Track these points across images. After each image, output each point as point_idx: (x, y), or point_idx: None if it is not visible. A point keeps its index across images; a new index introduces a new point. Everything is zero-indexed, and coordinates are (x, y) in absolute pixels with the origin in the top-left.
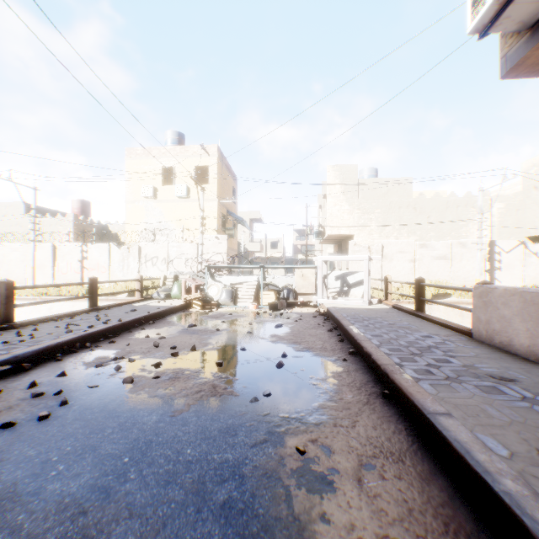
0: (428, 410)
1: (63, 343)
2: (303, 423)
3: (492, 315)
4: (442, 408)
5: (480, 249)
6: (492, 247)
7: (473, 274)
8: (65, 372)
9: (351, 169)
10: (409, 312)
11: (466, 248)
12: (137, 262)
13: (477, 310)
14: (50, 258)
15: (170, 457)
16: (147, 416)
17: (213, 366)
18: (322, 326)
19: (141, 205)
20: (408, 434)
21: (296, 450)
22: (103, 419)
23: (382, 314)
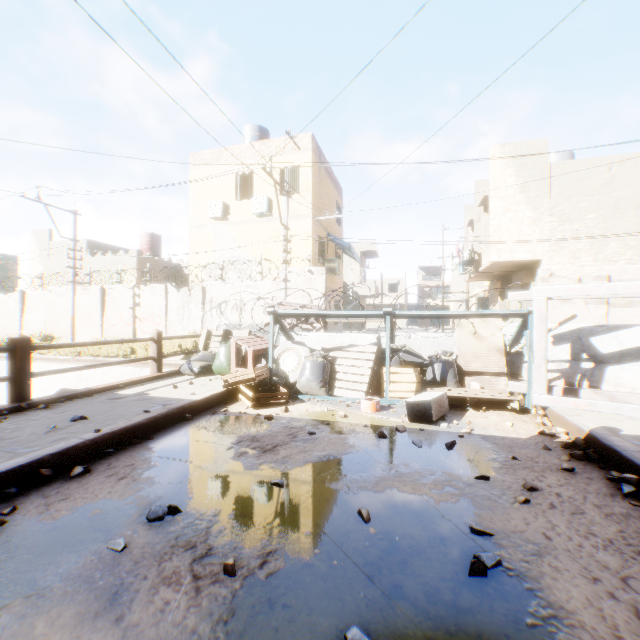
0: None
1: None
2: None
3: None
4: None
5: None
6: None
7: None
8: None
9: (536, 148)
10: None
11: None
12: (200, 309)
13: None
14: (97, 305)
15: None
16: None
17: None
18: None
19: (208, 231)
20: None
21: None
22: None
23: None
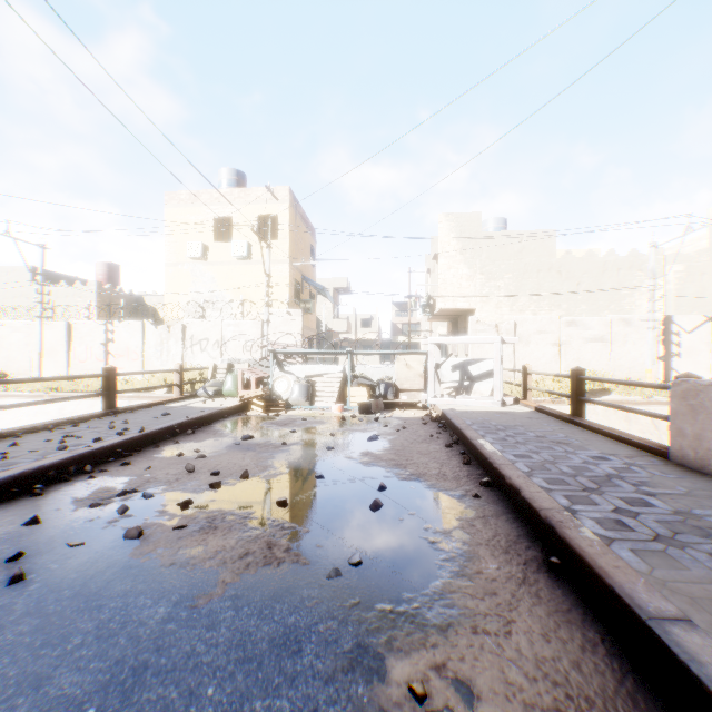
0: (645, 610)
1: (48, 467)
2: (418, 624)
3: (705, 427)
4: (669, 604)
5: (652, 328)
6: (667, 325)
7: (641, 363)
8: (37, 518)
9: (472, 219)
10: (563, 418)
11: (632, 327)
12: (181, 346)
13: (677, 418)
14: (63, 340)
15: (173, 707)
16: (151, 606)
17: (272, 507)
18: (437, 438)
19: (186, 269)
20: (610, 652)
21: (408, 692)
22: (73, 613)
23: (523, 421)
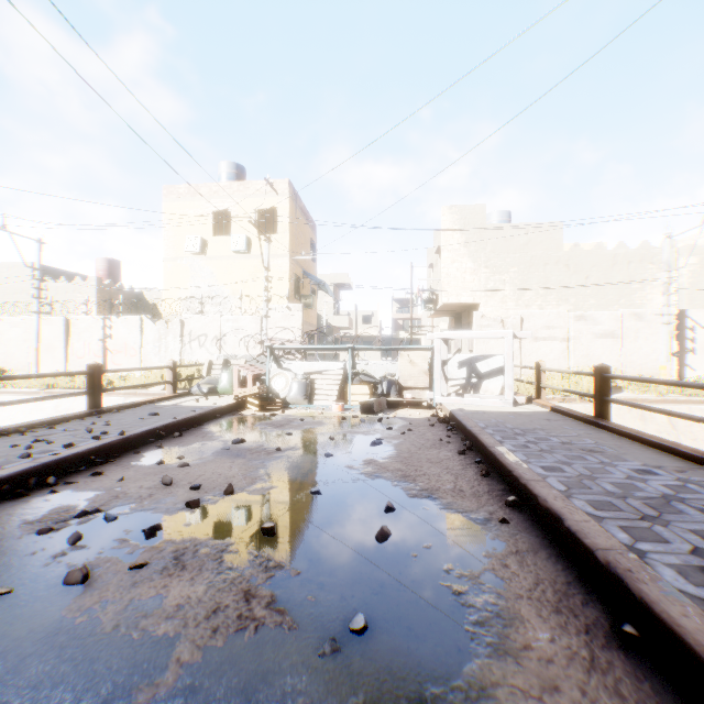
0: None
1: (1, 480)
2: None
3: None
4: None
5: (667, 323)
6: (681, 319)
7: (654, 359)
8: None
9: (476, 211)
10: (585, 420)
11: (644, 322)
12: (179, 342)
13: None
14: (61, 336)
15: None
16: None
17: (256, 535)
18: (447, 443)
19: (184, 264)
20: None
21: None
22: None
23: (542, 423)
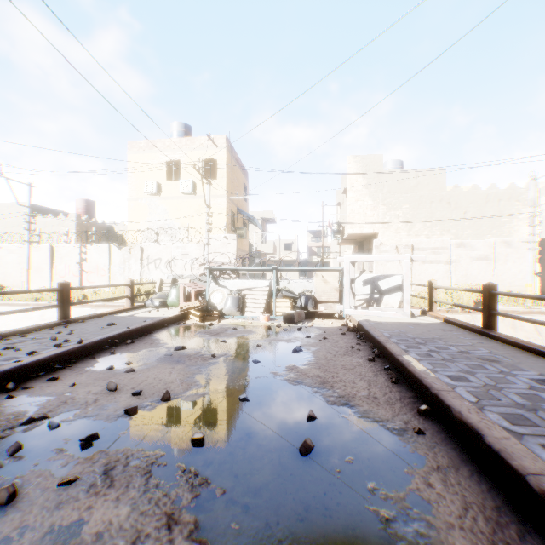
0: None
1: None
2: None
3: None
4: None
5: (532, 249)
6: (543, 246)
7: (520, 278)
8: None
9: (375, 160)
10: (475, 331)
11: (512, 248)
12: (139, 264)
13: None
14: (47, 260)
15: None
16: None
17: (186, 445)
18: (358, 350)
19: (144, 203)
20: None
21: None
22: None
23: (438, 333)
